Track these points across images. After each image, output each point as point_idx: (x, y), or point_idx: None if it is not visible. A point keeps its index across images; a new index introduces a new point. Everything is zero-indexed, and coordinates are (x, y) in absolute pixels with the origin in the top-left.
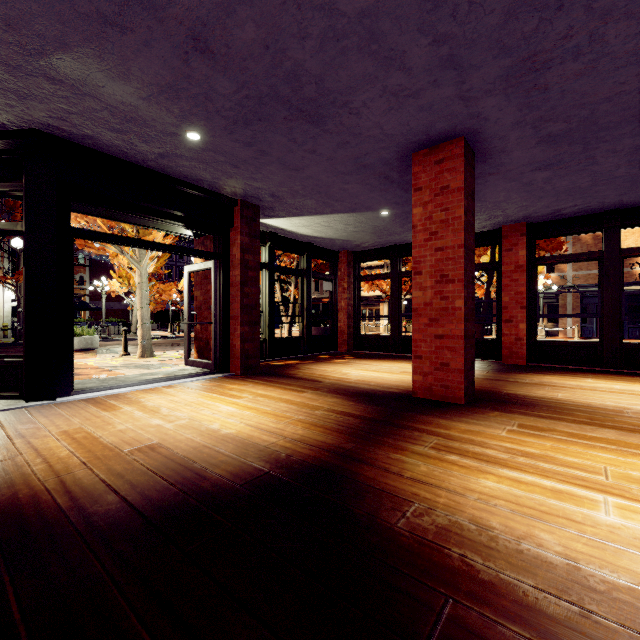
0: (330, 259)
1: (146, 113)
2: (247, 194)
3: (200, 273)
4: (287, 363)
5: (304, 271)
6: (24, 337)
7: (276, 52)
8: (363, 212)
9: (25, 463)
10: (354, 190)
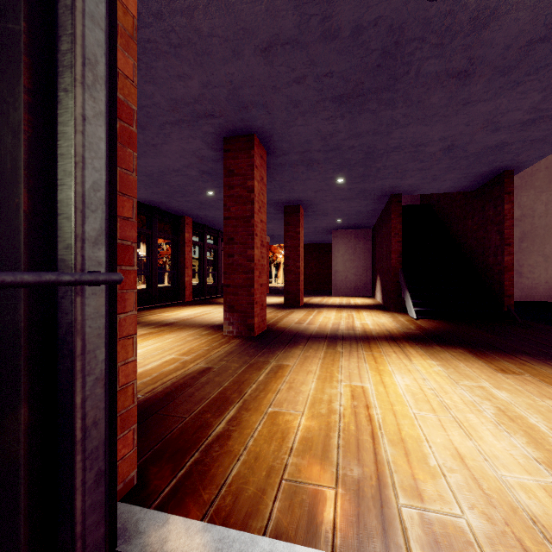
0: None
1: None
2: None
3: None
4: None
5: None
6: None
7: (412, 103)
8: None
9: None
10: (178, 85)
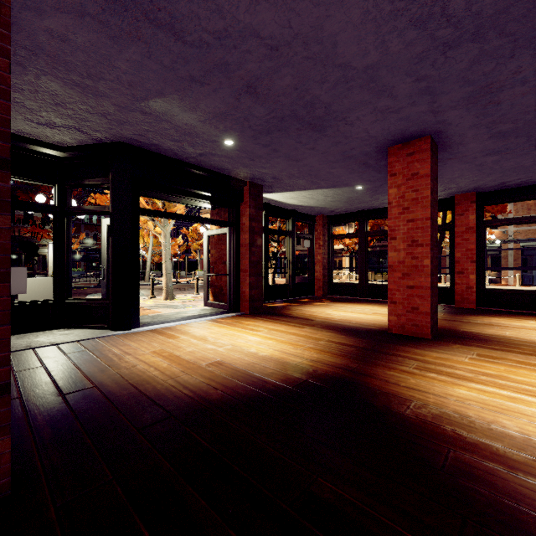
0: (309, 222)
1: (200, 129)
2: (255, 177)
3: (215, 236)
4: (279, 305)
5: (289, 232)
6: (110, 286)
7: (302, 91)
8: (341, 187)
9: (145, 370)
10: (338, 173)
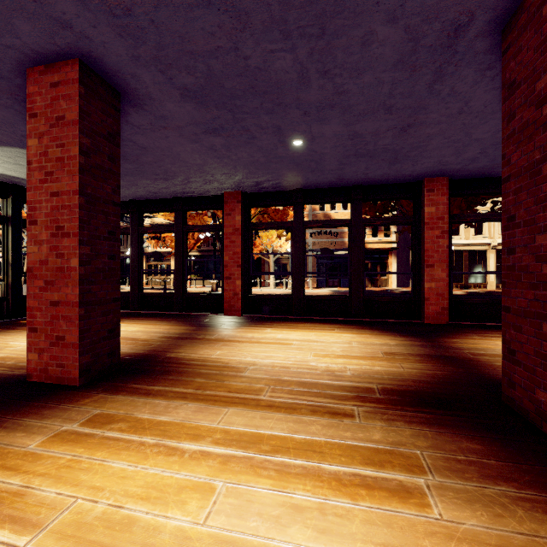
0: None
1: None
2: None
3: None
4: None
5: (7, 218)
6: None
7: None
8: None
9: None
10: None
